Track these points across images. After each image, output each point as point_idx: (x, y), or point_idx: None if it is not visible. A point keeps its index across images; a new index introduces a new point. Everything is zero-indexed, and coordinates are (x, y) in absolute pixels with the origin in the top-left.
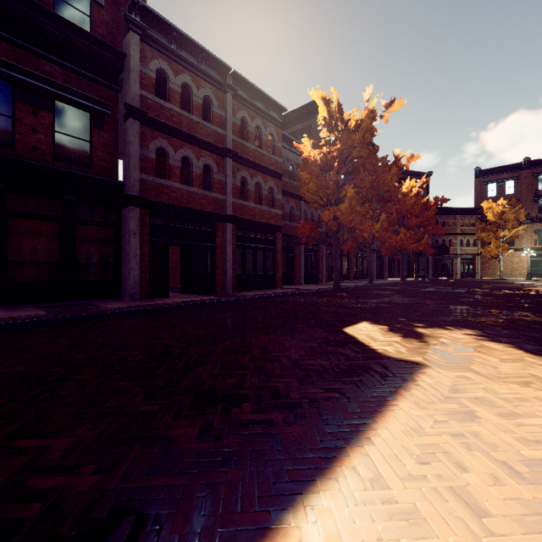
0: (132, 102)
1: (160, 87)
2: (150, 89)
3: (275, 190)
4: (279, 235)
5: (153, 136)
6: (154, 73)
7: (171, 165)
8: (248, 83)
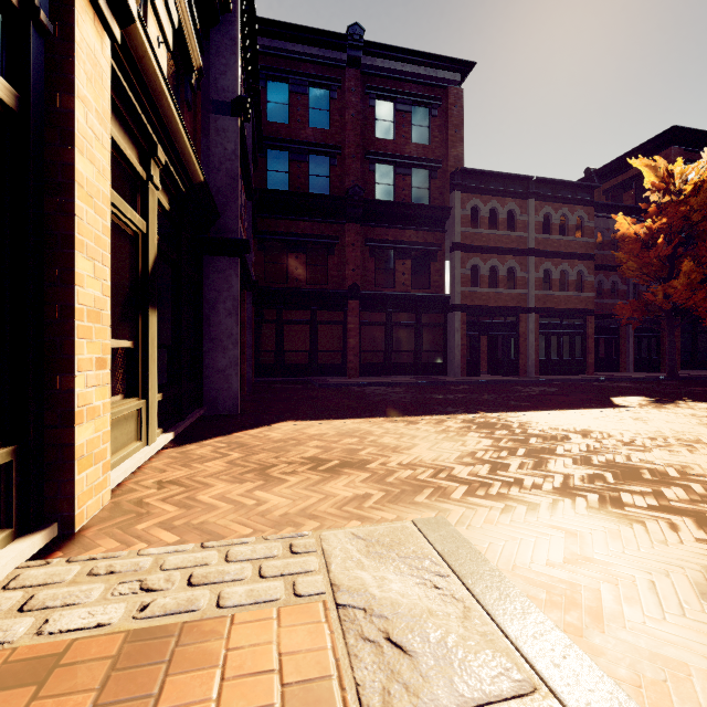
0: (456, 240)
1: (473, 218)
2: (467, 224)
3: (585, 272)
4: (591, 319)
5: (469, 258)
6: (470, 211)
7: (481, 275)
8: (551, 181)
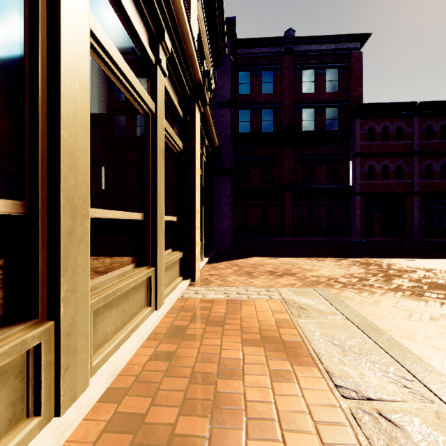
0: (356, 150)
1: (370, 135)
2: (365, 139)
3: None
4: None
5: (366, 161)
6: (367, 130)
7: (376, 172)
8: (432, 102)
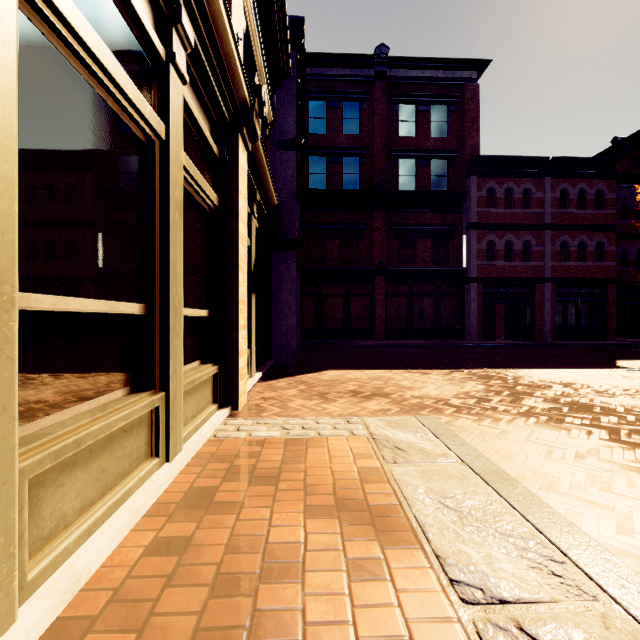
0: (472, 220)
1: (489, 199)
2: (482, 205)
3: (605, 243)
4: (611, 287)
5: (485, 235)
6: (485, 193)
7: (497, 250)
8: (568, 159)
